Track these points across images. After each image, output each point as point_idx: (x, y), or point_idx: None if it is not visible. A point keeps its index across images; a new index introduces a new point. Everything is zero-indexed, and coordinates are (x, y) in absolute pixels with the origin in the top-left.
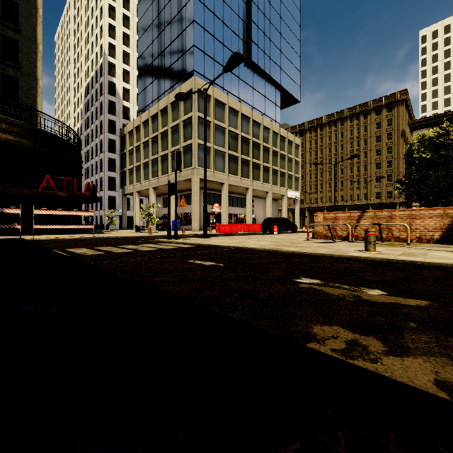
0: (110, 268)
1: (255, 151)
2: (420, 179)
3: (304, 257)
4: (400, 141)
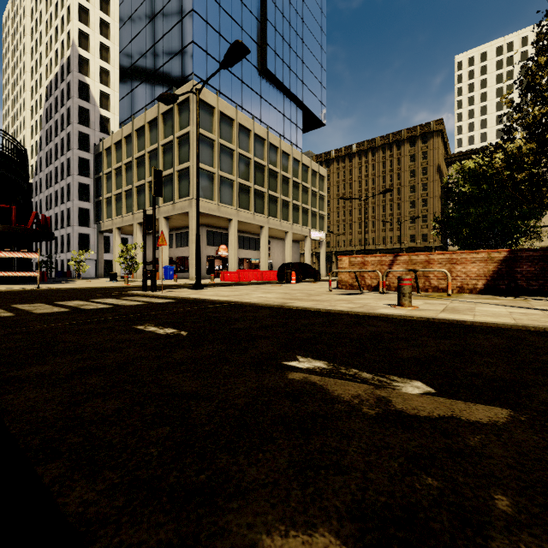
0: None
1: (271, 180)
2: (459, 217)
3: (316, 316)
4: (435, 177)
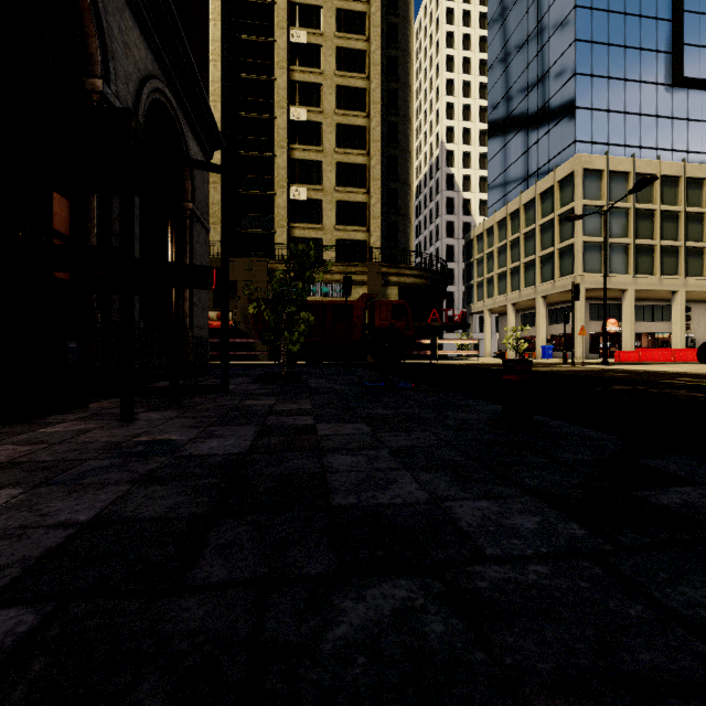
0: (563, 373)
1: (691, 227)
2: None
3: None
4: None
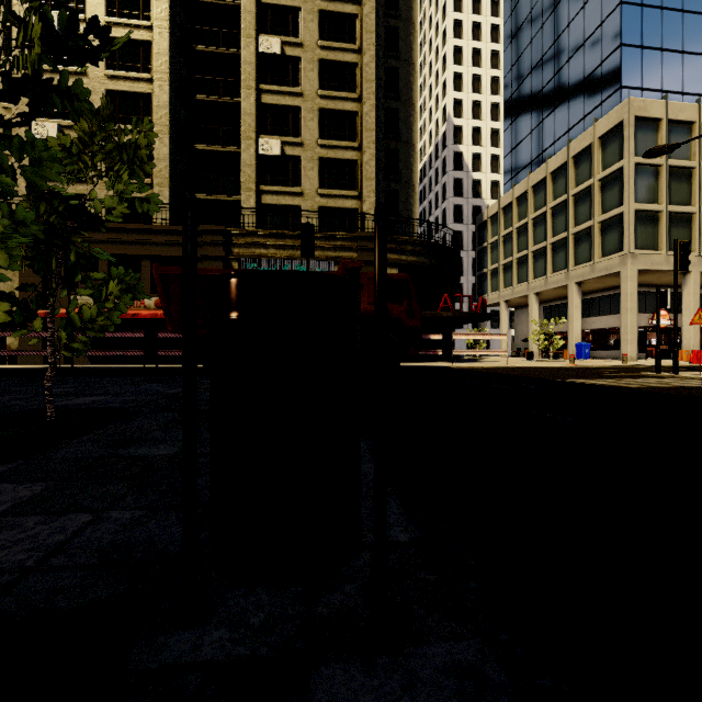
0: None
1: None
2: None
3: None
4: None
